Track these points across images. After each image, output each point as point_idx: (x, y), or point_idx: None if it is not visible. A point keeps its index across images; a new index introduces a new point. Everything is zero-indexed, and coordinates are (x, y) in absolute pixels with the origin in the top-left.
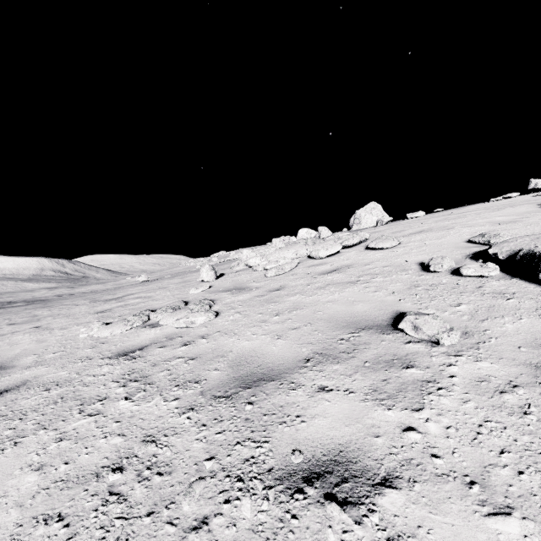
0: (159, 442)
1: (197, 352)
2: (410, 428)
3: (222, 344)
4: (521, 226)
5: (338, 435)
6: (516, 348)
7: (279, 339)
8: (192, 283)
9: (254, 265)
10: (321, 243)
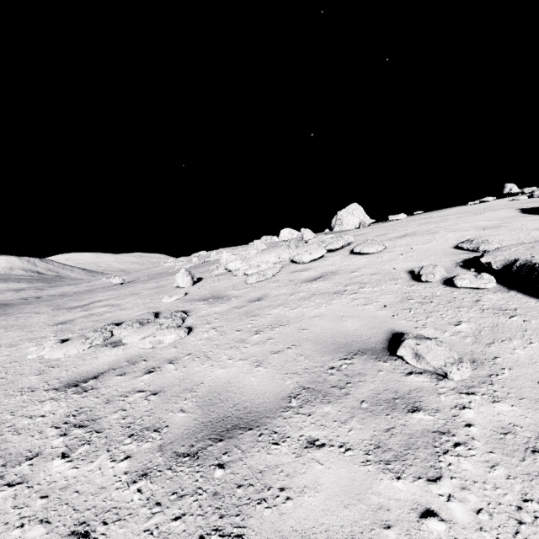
0: (93, 535)
1: (161, 383)
2: (429, 513)
3: (192, 372)
4: (505, 231)
5: (335, 524)
6: (536, 384)
7: (259, 366)
8: (167, 289)
9: (234, 269)
10: (304, 247)
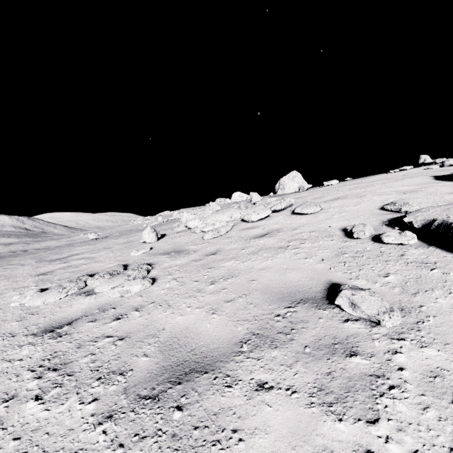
0: None
1: (128, 329)
2: None
3: (155, 319)
4: (422, 195)
5: None
6: None
7: (214, 314)
8: (135, 244)
9: (192, 226)
10: (253, 208)
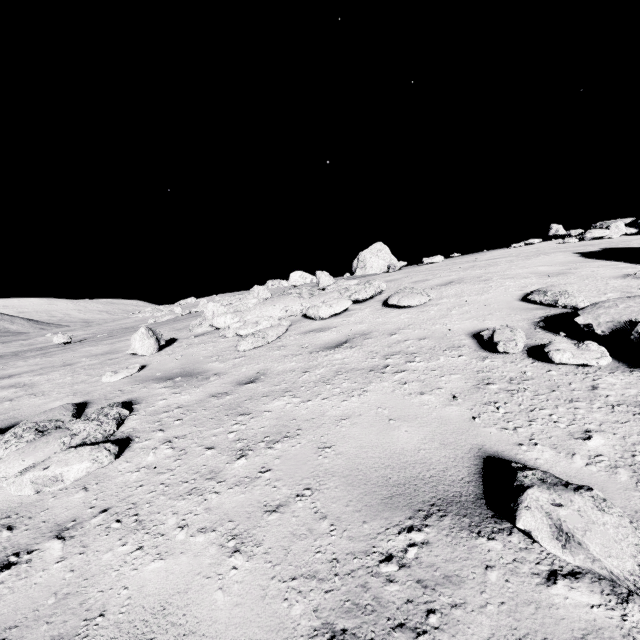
0: None
1: (12, 609)
2: None
3: (93, 571)
4: (576, 279)
5: None
6: None
7: (237, 553)
8: (118, 357)
9: (222, 326)
10: (322, 296)
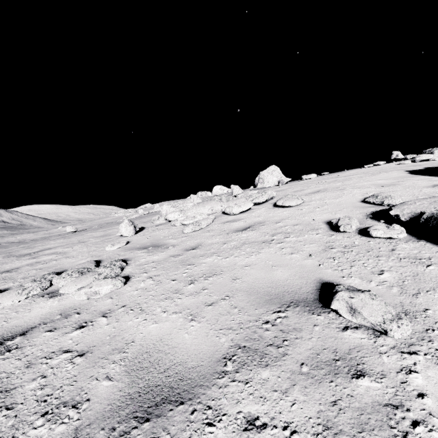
0: None
1: (91, 341)
2: None
3: (124, 328)
4: (401, 188)
5: None
6: None
7: (193, 321)
8: (111, 237)
9: (172, 219)
10: (234, 200)
